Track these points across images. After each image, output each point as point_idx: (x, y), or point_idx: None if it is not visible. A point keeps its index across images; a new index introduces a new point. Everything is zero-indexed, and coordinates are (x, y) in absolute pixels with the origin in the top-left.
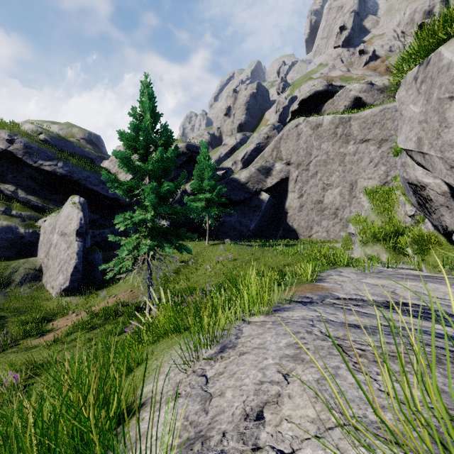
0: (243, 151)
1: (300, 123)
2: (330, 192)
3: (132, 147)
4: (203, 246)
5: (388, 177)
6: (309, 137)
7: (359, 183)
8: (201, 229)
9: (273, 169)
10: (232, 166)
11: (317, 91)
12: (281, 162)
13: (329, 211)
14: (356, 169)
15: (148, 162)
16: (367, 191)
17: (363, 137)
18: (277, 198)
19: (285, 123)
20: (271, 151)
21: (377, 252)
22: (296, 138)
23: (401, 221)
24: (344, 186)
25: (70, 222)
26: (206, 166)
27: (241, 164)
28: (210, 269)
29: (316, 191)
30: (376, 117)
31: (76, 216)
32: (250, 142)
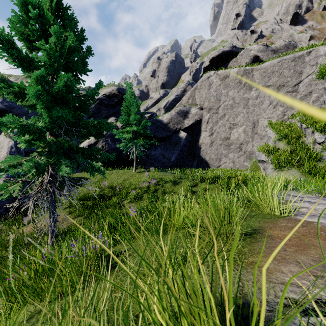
0: (165, 101)
1: (211, 76)
2: (236, 130)
3: (24, 35)
4: (131, 173)
5: (285, 116)
6: (218, 86)
7: (260, 122)
8: (130, 160)
9: (189, 112)
10: (156, 112)
11: (224, 51)
12: (196, 107)
13: (235, 146)
14: (258, 111)
15: (41, 51)
16: (272, 125)
17: (264, 84)
18: (192, 136)
19: (197, 81)
20: (187, 99)
21: (299, 175)
22: (208, 88)
23: (311, 148)
24: (247, 124)
25: (0, 150)
26: (133, 102)
27: (164, 110)
28: (135, 194)
29: (224, 129)
30: (275, 67)
31: (7, 145)
32: (171, 94)
